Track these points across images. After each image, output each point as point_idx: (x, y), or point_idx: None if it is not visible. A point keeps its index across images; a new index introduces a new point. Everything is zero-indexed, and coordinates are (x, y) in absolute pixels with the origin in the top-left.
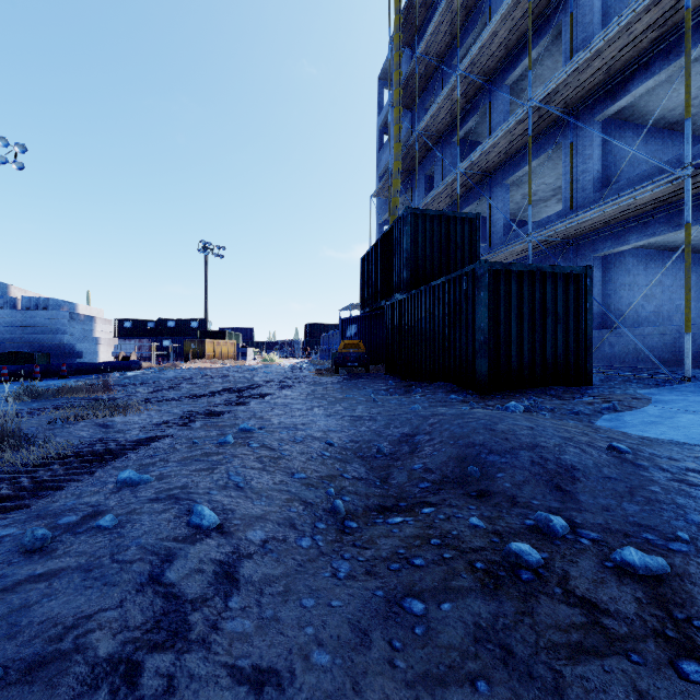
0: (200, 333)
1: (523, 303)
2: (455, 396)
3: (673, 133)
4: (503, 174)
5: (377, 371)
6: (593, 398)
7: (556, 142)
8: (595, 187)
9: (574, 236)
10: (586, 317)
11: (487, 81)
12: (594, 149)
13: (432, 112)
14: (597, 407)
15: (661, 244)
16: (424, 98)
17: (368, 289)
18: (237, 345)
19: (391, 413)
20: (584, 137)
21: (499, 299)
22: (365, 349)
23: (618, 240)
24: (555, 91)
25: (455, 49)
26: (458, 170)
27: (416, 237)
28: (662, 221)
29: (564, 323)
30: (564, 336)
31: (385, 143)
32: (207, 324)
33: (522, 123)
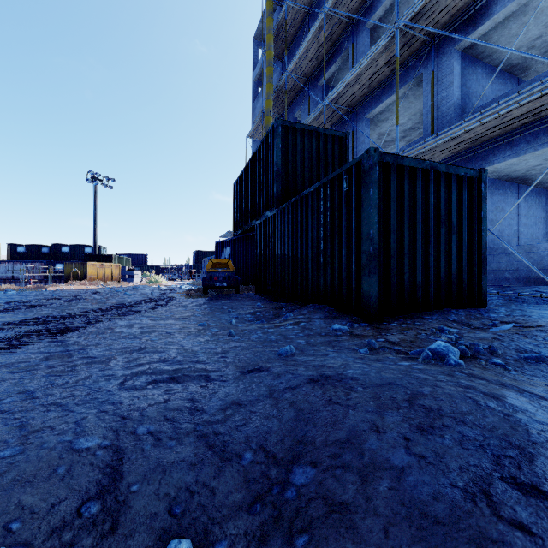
0: (86, 256)
1: (416, 207)
2: (339, 326)
3: (511, 77)
4: (365, 109)
5: (248, 291)
6: (513, 326)
7: (416, 73)
8: (455, 113)
9: (437, 159)
10: (480, 228)
11: (350, 24)
12: (454, 76)
13: (300, 53)
14: (547, 343)
15: (507, 173)
16: (293, 49)
17: (240, 211)
18: (124, 267)
19: (245, 367)
20: (445, 65)
21: (390, 200)
22: (238, 270)
23: (480, 161)
24: (422, 12)
25: (320, 2)
26: (325, 101)
27: (286, 151)
28: (528, 139)
29: (458, 234)
30: (458, 249)
31: (259, 93)
32: (96, 248)
33: (387, 50)
